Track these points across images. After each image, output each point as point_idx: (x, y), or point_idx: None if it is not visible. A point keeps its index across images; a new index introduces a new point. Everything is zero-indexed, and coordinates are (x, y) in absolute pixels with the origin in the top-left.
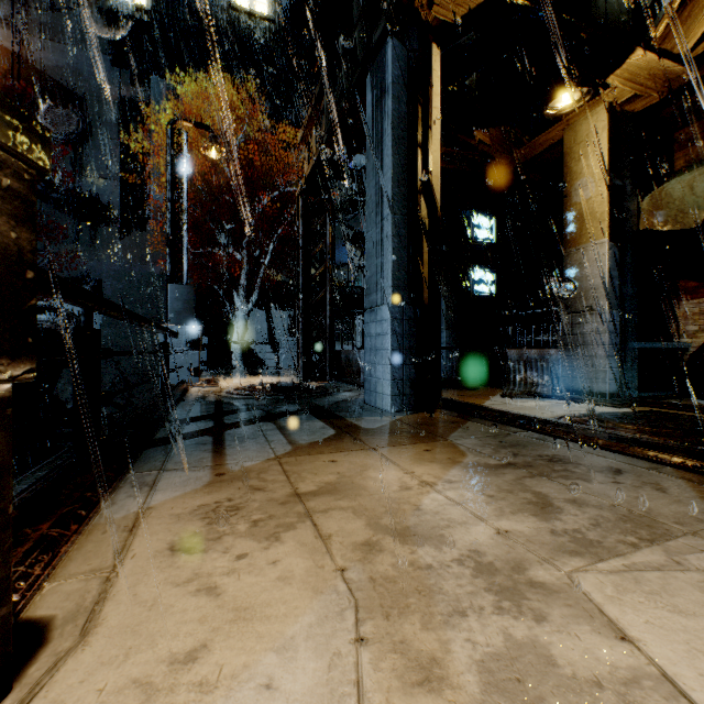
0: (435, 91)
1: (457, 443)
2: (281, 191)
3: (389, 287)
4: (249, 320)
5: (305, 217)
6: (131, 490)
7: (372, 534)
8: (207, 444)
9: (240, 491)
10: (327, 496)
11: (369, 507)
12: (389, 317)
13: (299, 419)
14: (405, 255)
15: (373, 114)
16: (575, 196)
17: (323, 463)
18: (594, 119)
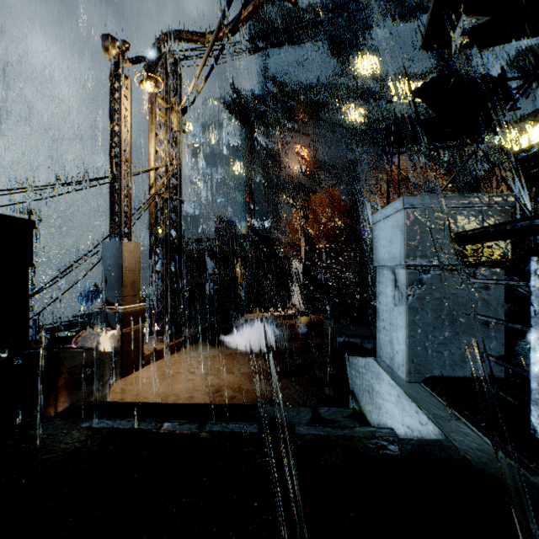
0: None
1: None
2: None
3: None
4: None
5: None
6: None
7: None
8: None
9: None
10: None
11: None
12: None
13: None
14: None
15: None
16: None
17: None
18: None
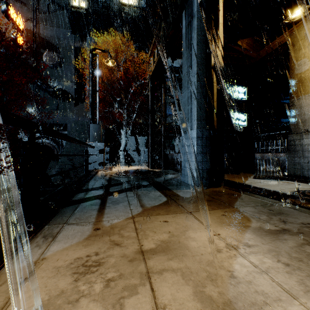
0: (220, 14)
1: (241, 210)
2: (141, 82)
3: (195, 120)
4: (127, 141)
5: (151, 91)
6: (41, 239)
7: (200, 308)
8: (96, 205)
9: (105, 245)
10: (162, 255)
11: (193, 270)
12: (195, 136)
13: (147, 190)
14: (204, 103)
15: (186, 31)
16: (297, 70)
17: (160, 223)
18: (309, 26)
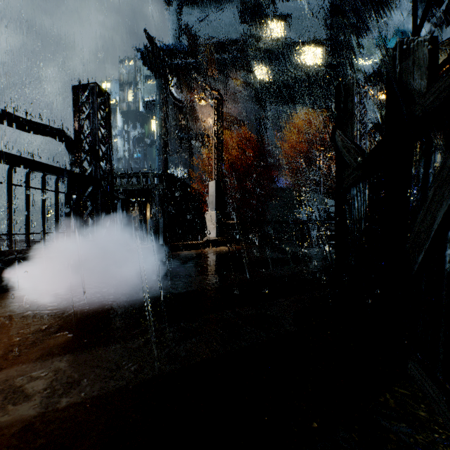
0: None
1: None
2: None
3: None
4: None
5: None
6: None
7: None
8: None
9: None
10: None
11: None
12: None
13: None
14: None
15: None
16: None
17: None
18: None
